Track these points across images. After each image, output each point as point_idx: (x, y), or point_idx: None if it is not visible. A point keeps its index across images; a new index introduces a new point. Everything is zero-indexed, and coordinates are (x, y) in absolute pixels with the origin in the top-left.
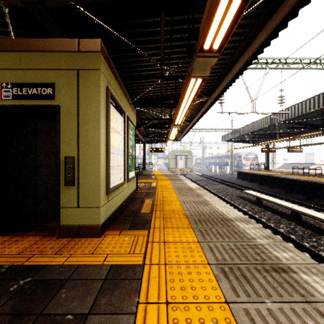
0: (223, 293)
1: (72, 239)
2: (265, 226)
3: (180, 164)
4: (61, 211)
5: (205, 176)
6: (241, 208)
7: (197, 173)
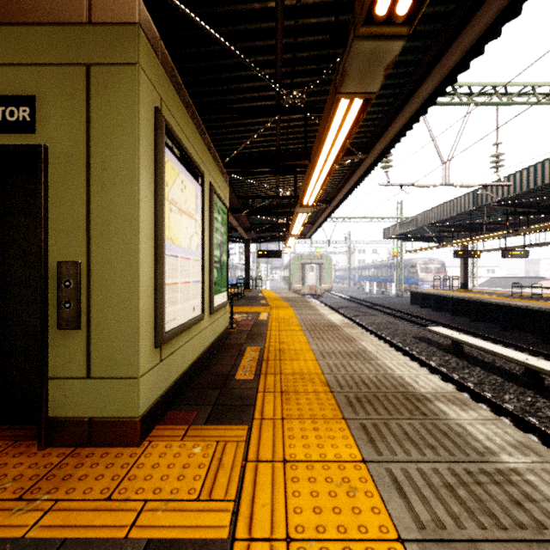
0: None
1: (73, 451)
2: (474, 396)
3: (310, 279)
4: (49, 387)
5: (353, 301)
6: (425, 360)
7: (340, 295)
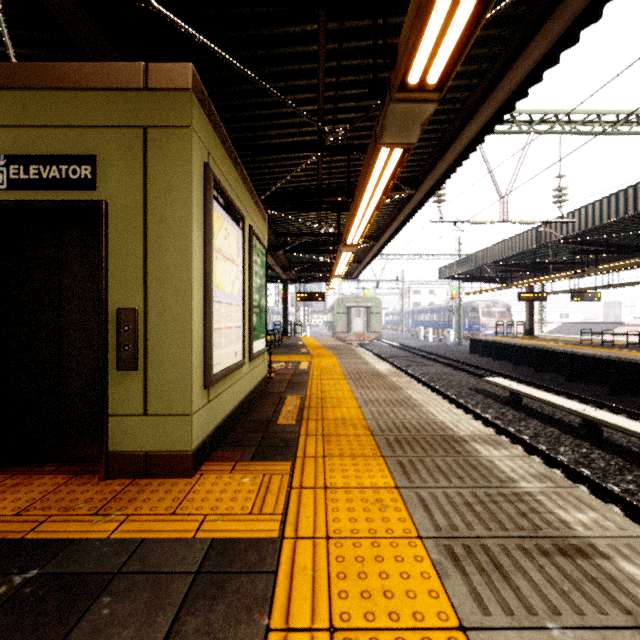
0: (453, 607)
1: (132, 482)
2: (528, 449)
3: (357, 325)
4: (109, 423)
5: (406, 349)
6: (479, 413)
7: (391, 343)
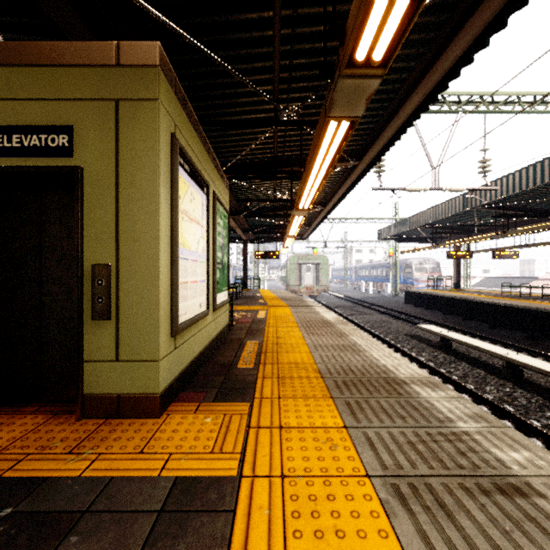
0: (402, 547)
1: (105, 421)
2: (458, 388)
3: (307, 279)
4: (84, 368)
5: (350, 300)
6: (414, 356)
7: (336, 295)
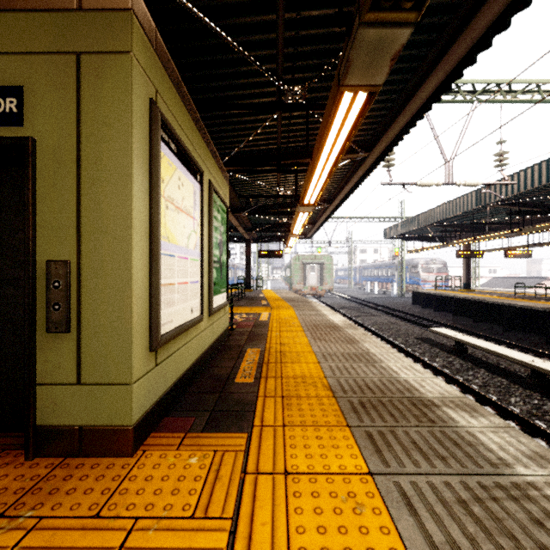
0: None
1: (62, 462)
2: (479, 399)
3: (311, 279)
4: (37, 393)
5: (355, 301)
6: (428, 362)
7: (341, 295)
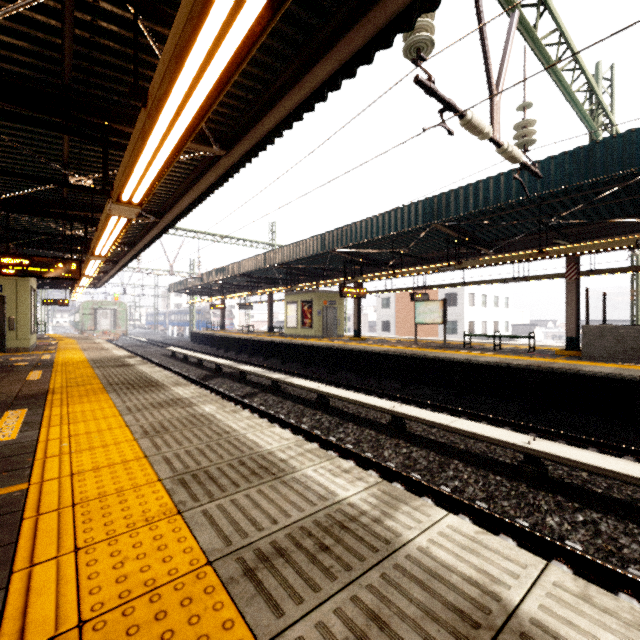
0: (83, 352)
1: (14, 353)
2: (158, 365)
3: (104, 324)
4: (6, 342)
5: (147, 342)
6: (151, 359)
7: (139, 339)
